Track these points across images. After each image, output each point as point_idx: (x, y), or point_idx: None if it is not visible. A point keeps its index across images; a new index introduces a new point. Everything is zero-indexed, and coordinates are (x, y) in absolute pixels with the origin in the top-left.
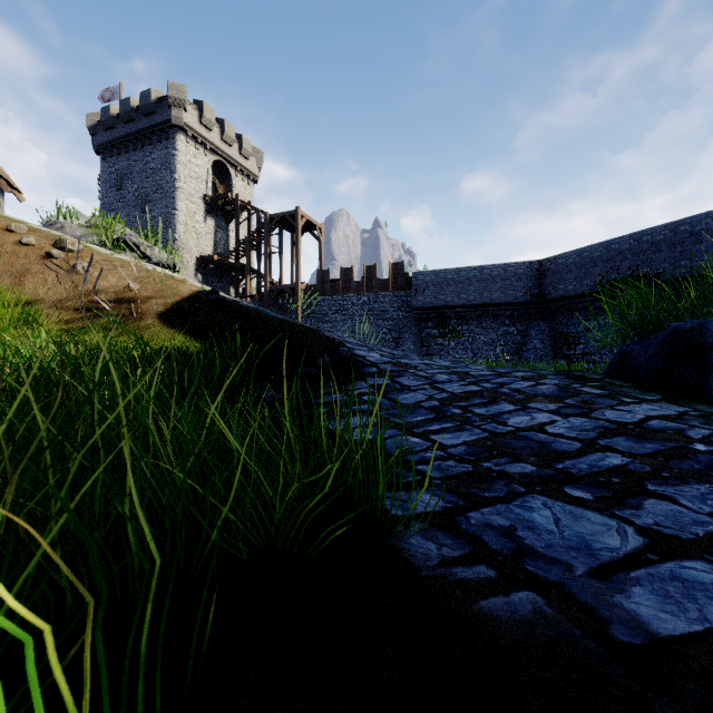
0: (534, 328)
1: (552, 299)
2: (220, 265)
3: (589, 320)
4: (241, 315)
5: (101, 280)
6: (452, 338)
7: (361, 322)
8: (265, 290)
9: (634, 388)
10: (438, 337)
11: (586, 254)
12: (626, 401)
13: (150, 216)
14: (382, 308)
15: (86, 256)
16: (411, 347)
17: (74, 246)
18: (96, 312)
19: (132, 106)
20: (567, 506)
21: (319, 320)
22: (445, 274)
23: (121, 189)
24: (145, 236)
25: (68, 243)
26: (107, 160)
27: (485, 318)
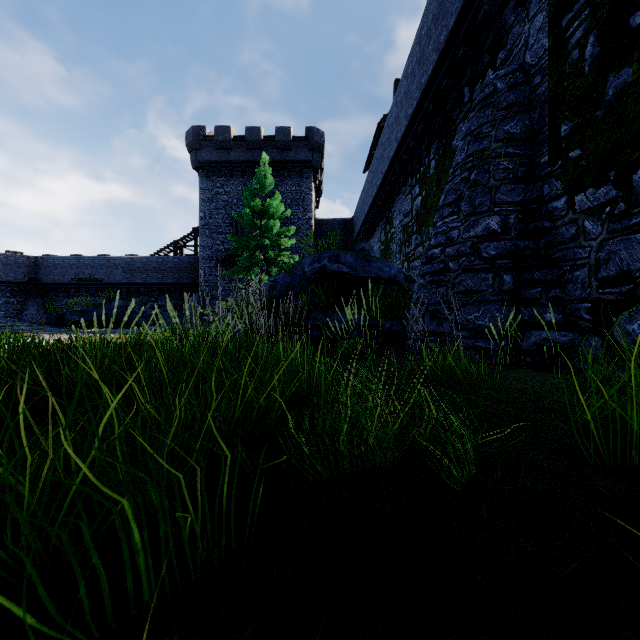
0: (31, 300)
1: (45, 283)
2: None
3: (69, 298)
4: None
5: None
6: None
7: None
8: None
9: (46, 324)
10: None
11: (67, 261)
12: (41, 326)
13: None
14: None
15: None
16: None
17: None
18: None
19: None
20: (24, 331)
21: None
22: None
23: None
24: None
25: None
26: None
27: None
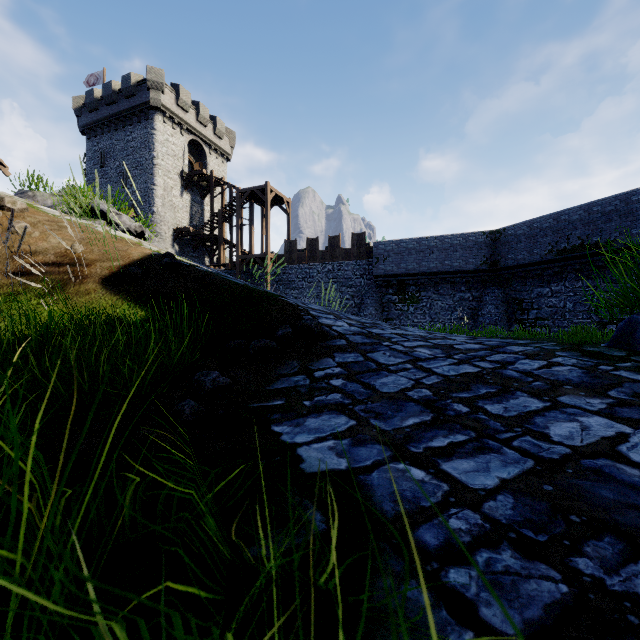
0: (488, 294)
1: (506, 266)
2: (195, 236)
3: (542, 286)
4: (195, 280)
5: (41, 241)
6: (411, 303)
7: (326, 289)
8: (237, 259)
9: None
10: (398, 302)
11: (539, 224)
12: None
13: (131, 191)
14: (345, 275)
15: (28, 216)
16: (373, 312)
17: (14, 205)
18: (29, 276)
19: (113, 89)
20: None
21: (286, 287)
22: (404, 244)
23: (105, 166)
24: (114, 204)
25: (8, 201)
26: (91, 140)
27: (442, 284)
